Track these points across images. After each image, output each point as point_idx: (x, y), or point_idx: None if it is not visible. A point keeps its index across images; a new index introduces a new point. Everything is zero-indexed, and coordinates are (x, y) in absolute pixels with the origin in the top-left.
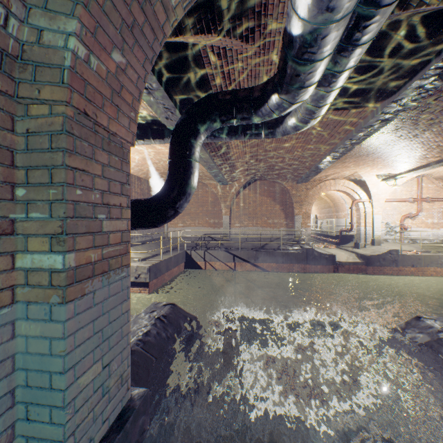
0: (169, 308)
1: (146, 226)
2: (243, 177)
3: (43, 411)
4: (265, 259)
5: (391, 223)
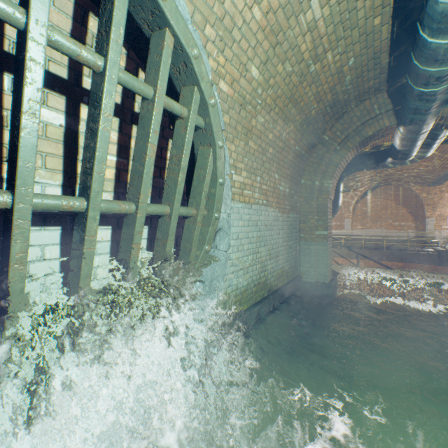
0: None
1: None
2: (365, 185)
3: (322, 265)
4: (389, 258)
5: None
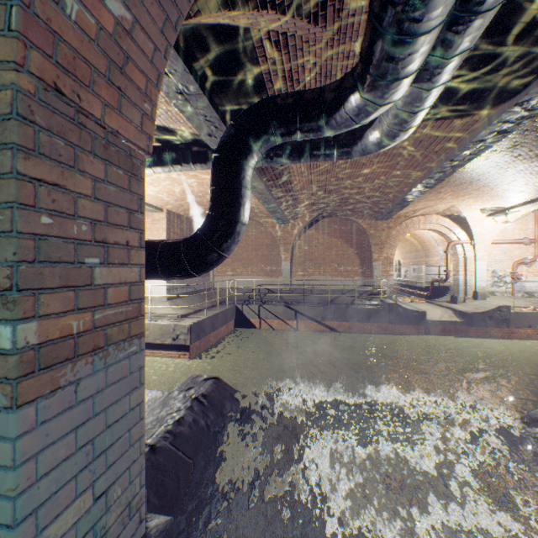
0: (212, 384)
1: (181, 275)
2: (307, 213)
3: None
4: (335, 316)
5: (499, 271)
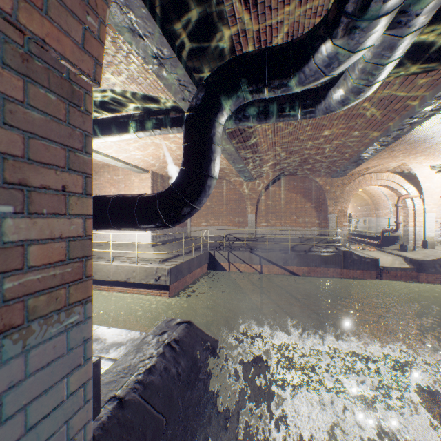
0: (184, 328)
1: (157, 226)
2: (270, 172)
3: None
4: (295, 261)
5: None
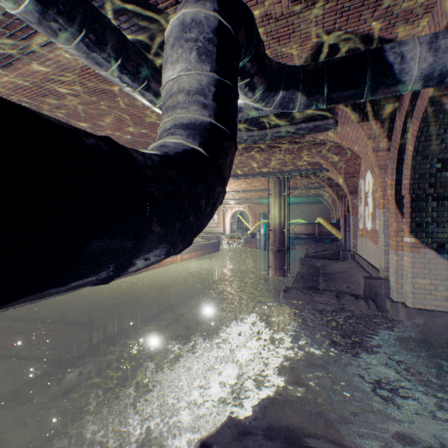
0: None
1: None
2: None
3: None
4: None
5: None
